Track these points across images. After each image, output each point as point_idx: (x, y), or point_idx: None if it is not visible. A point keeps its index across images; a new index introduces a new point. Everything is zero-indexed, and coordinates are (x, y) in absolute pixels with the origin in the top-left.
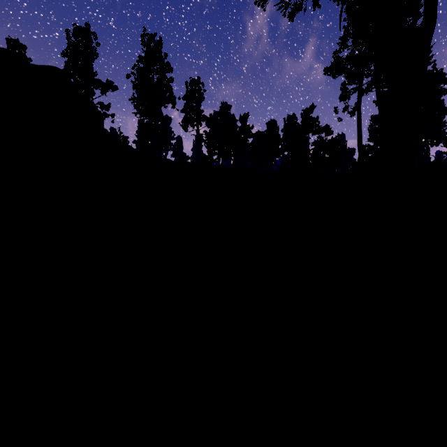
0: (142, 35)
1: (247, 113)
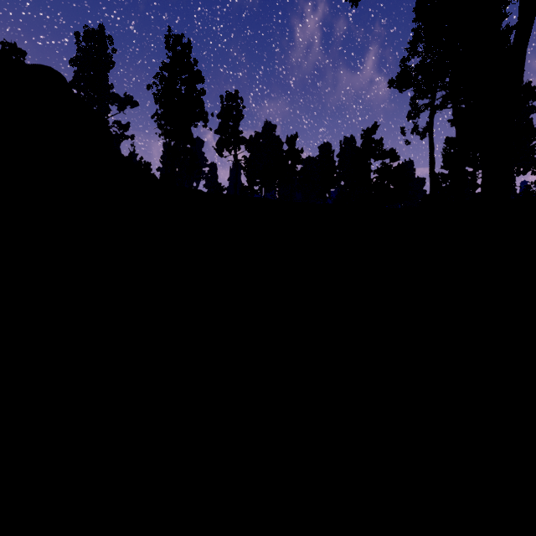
0: (167, 37)
1: (296, 134)
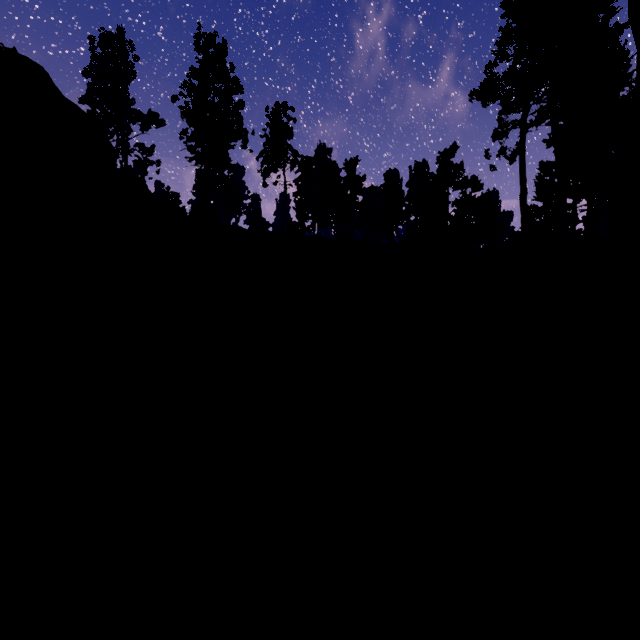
0: (196, 36)
1: (356, 157)
